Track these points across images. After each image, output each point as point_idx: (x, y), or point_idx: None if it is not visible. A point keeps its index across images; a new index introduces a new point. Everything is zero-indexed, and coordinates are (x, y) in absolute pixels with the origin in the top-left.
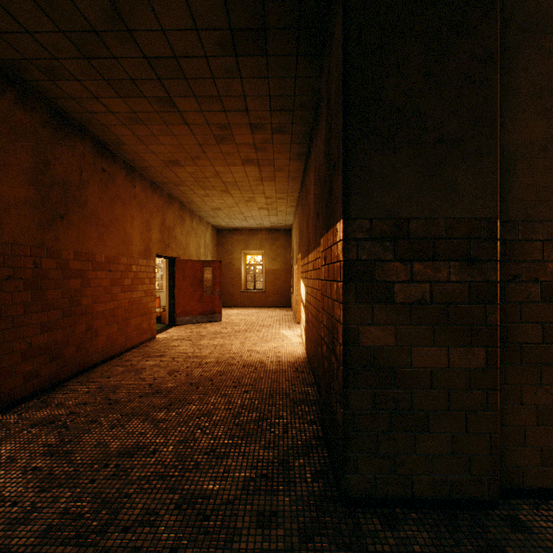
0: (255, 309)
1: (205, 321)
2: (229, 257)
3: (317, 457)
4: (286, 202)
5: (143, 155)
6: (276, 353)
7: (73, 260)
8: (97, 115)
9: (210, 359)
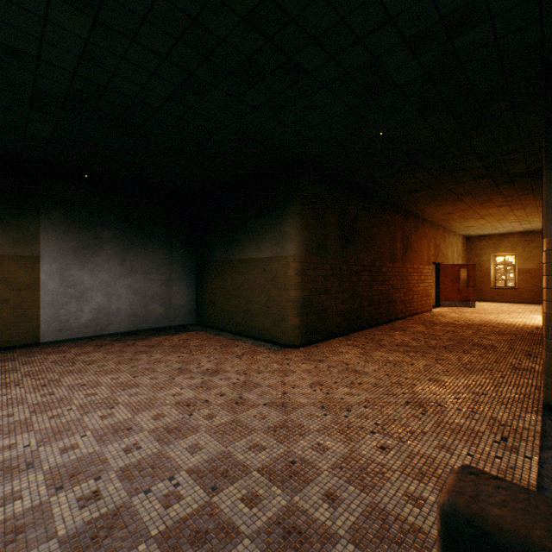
0: (505, 304)
1: (460, 306)
2: (477, 259)
3: (536, 341)
4: (537, 216)
5: (433, 214)
6: (522, 322)
7: (408, 268)
8: (421, 208)
9: (474, 320)
